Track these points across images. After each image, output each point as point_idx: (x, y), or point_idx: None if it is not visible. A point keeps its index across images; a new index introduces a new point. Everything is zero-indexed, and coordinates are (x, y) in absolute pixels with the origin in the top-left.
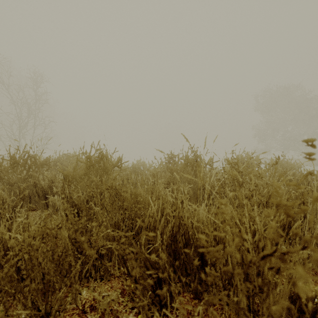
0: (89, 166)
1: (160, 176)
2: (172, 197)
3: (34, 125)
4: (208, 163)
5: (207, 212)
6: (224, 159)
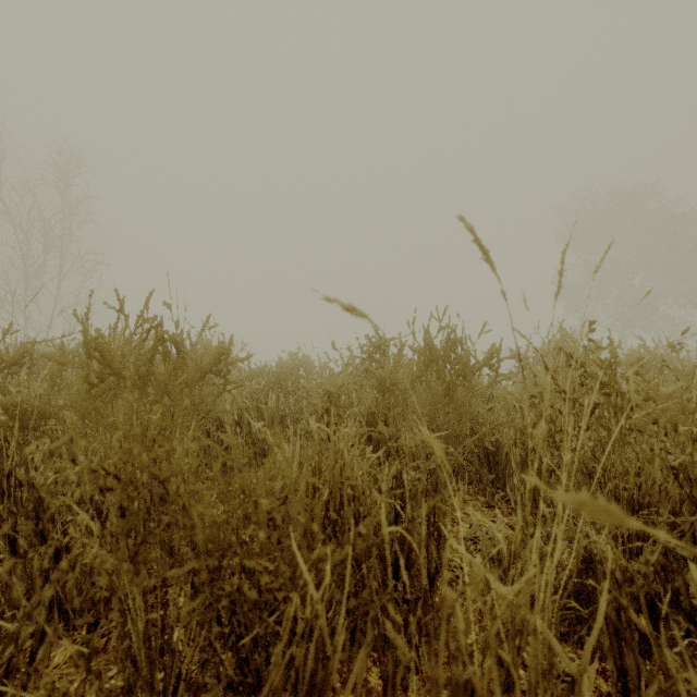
0: (101, 374)
1: (347, 397)
2: (390, 493)
3: (59, 273)
4: (486, 362)
5: (564, 596)
6: (511, 350)
